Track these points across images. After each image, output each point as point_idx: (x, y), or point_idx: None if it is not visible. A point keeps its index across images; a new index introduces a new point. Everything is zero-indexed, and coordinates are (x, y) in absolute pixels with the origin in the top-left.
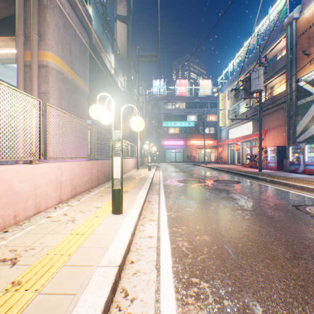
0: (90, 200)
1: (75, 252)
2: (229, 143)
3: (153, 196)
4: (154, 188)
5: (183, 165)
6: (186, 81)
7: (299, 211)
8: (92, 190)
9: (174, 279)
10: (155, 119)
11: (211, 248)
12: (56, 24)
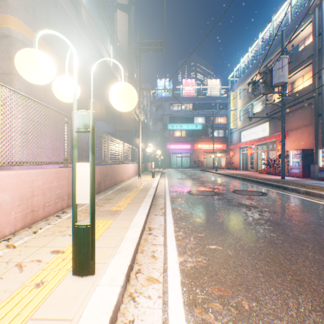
0: (53, 233)
1: None
2: (241, 147)
3: (156, 219)
4: (158, 203)
5: (190, 170)
6: (193, 81)
7: None
8: (68, 210)
9: None
10: (159, 121)
11: None
12: None
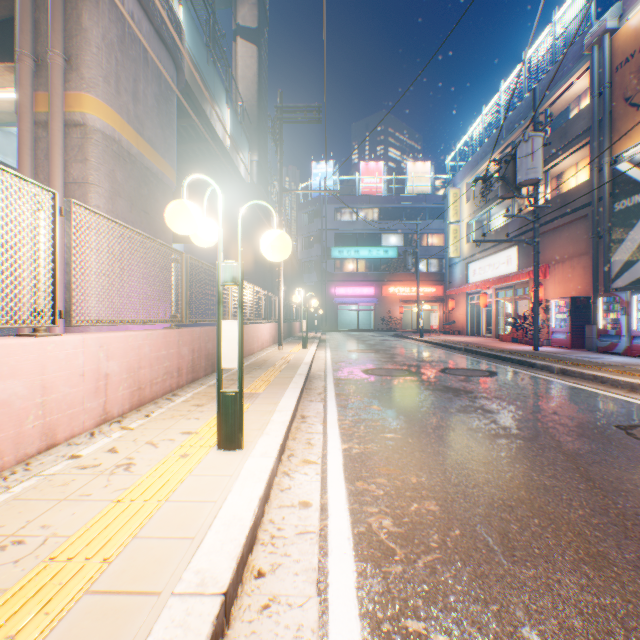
0: (173, 416)
1: (120, 554)
2: (469, 293)
3: (311, 406)
4: (315, 386)
5: (374, 336)
6: (379, 165)
7: (634, 439)
8: (180, 392)
9: (364, 625)
10: (316, 242)
11: (447, 533)
12: (103, 34)
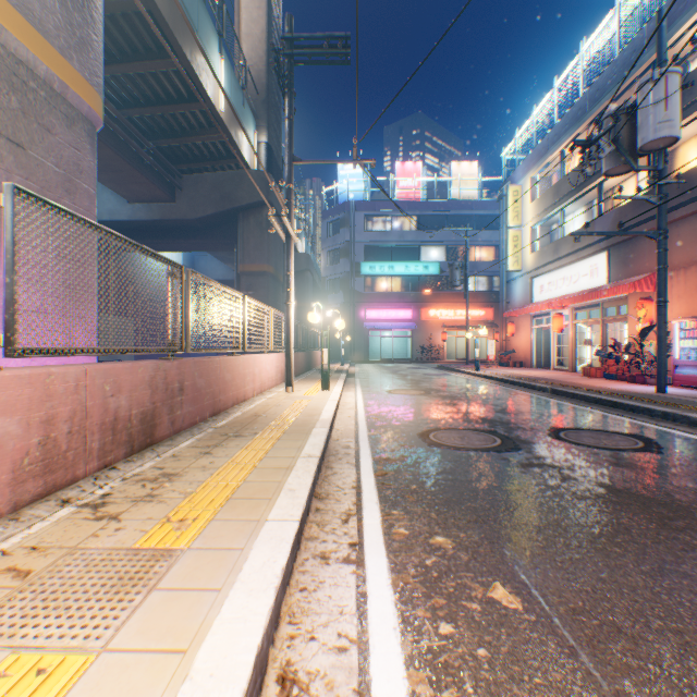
0: None
1: None
2: (534, 314)
3: (322, 594)
4: (336, 486)
5: (414, 369)
6: (418, 165)
7: None
8: None
9: None
10: (343, 256)
11: None
12: None
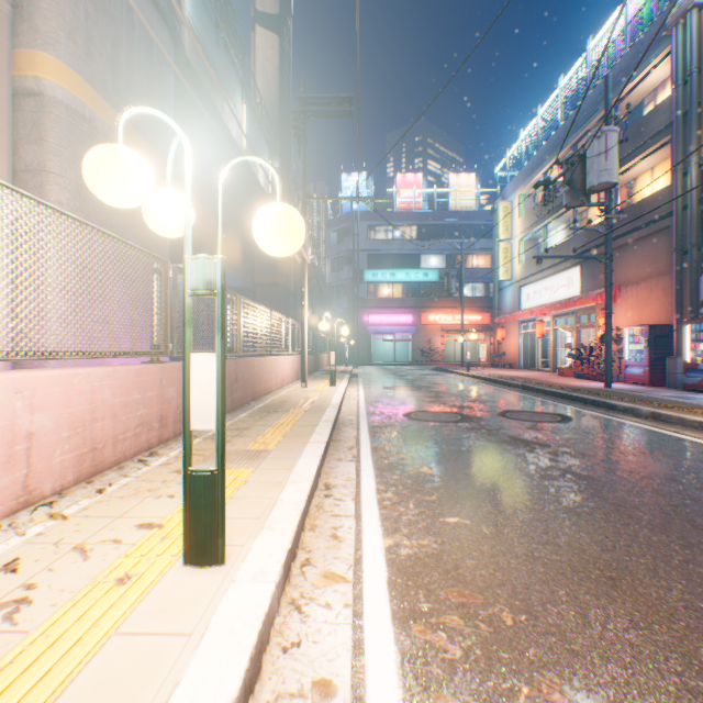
0: (137, 492)
1: None
2: (522, 320)
3: (340, 468)
4: (344, 436)
5: (412, 370)
6: (418, 177)
7: None
8: (161, 450)
9: None
10: (347, 264)
11: None
12: None
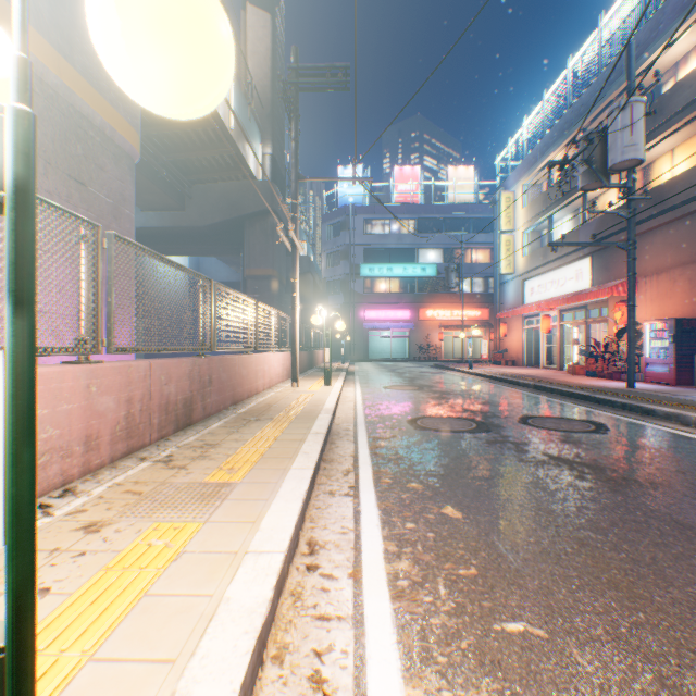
0: None
1: None
2: (525, 315)
3: (331, 510)
4: (339, 454)
5: (411, 367)
6: (416, 170)
7: None
8: (82, 484)
9: None
10: (343, 259)
11: None
12: None
